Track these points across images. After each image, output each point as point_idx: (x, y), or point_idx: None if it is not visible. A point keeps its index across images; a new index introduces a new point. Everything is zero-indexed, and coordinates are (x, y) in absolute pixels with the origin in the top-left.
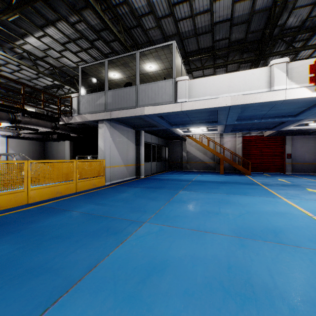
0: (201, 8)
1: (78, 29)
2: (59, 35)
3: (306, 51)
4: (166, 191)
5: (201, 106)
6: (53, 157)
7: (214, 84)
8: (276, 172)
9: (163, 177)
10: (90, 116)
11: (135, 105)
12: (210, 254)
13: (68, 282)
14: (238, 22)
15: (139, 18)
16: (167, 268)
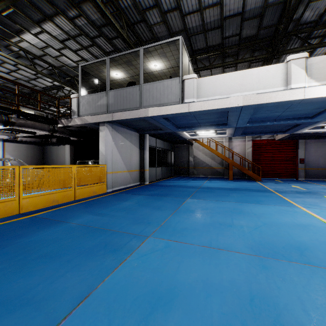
0: (210, 1)
1: (78, 25)
2: (58, 32)
3: (321, 49)
4: (172, 199)
5: (210, 107)
6: (53, 162)
7: (225, 83)
8: (288, 177)
9: (169, 183)
10: (90, 118)
11: (138, 106)
12: (226, 278)
13: (51, 320)
14: (250, 17)
15: (143, 12)
16: (175, 299)
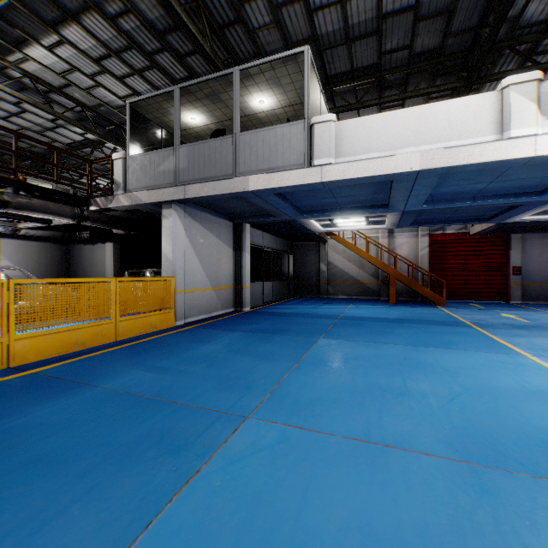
0: None
1: (124, 29)
2: (90, 43)
3: None
4: (292, 339)
5: (360, 173)
6: (84, 272)
7: (387, 129)
8: (492, 299)
9: (285, 309)
10: (146, 194)
11: (231, 173)
12: (409, 520)
13: None
14: (430, 14)
15: (240, 6)
16: None
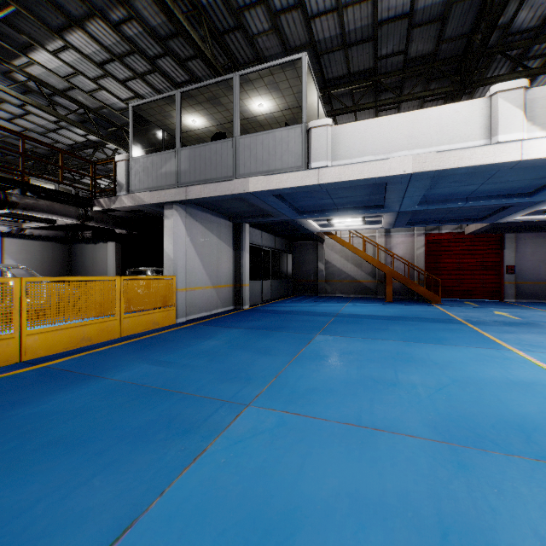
0: None
1: (127, 35)
2: (93, 48)
3: (545, 77)
4: (290, 335)
5: (355, 176)
6: (86, 271)
7: (381, 133)
8: (486, 298)
9: (284, 307)
10: (148, 195)
11: (231, 175)
12: (392, 489)
13: None
14: (424, 21)
15: (240, 13)
16: (297, 533)
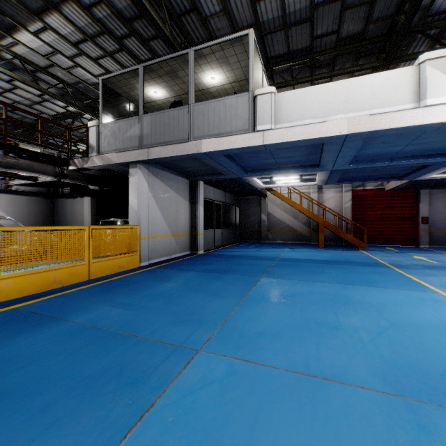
0: None
1: (97, 17)
2: (69, 29)
3: None
4: (238, 278)
5: (296, 137)
6: (66, 221)
7: (319, 99)
8: (404, 244)
9: (233, 252)
10: (115, 156)
11: (187, 138)
12: None
13: None
14: (355, 4)
15: None
16: None
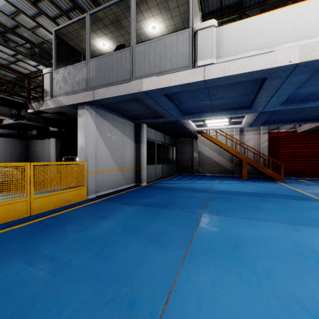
0: None
1: None
2: None
3: None
4: (178, 214)
5: (240, 70)
6: (37, 158)
7: (265, 29)
8: (313, 177)
9: (171, 184)
10: (65, 98)
11: (128, 78)
12: None
13: None
14: None
15: None
16: None
